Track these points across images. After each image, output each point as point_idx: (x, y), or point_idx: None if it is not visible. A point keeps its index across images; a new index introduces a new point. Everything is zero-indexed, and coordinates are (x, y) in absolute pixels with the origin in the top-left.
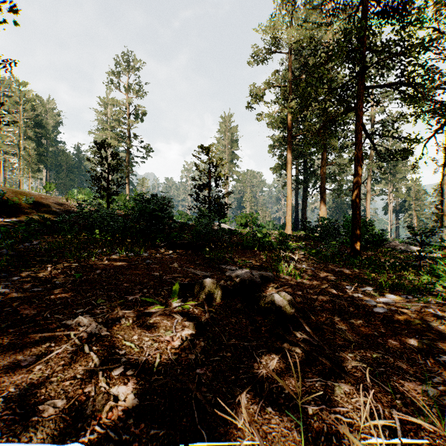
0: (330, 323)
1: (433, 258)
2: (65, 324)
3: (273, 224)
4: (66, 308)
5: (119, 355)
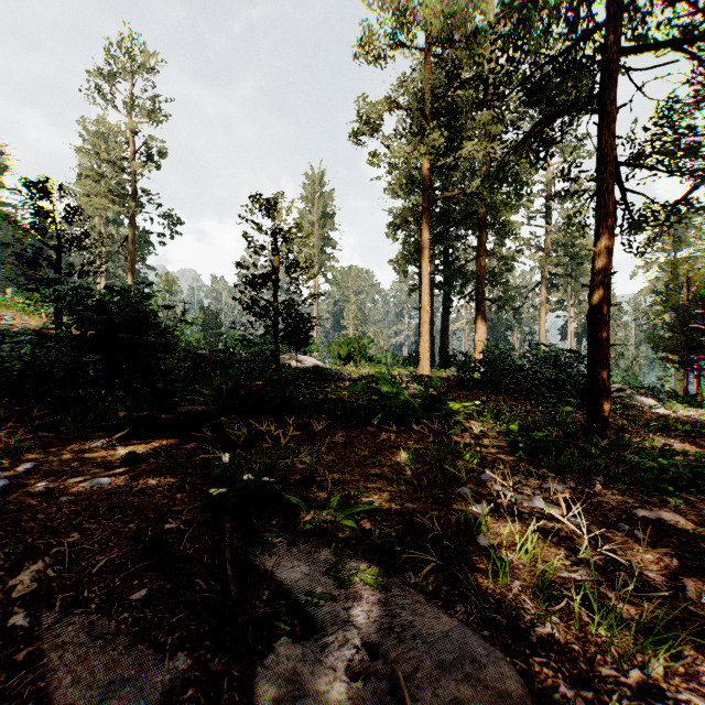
0: None
1: None
2: None
3: (393, 355)
4: None
5: None
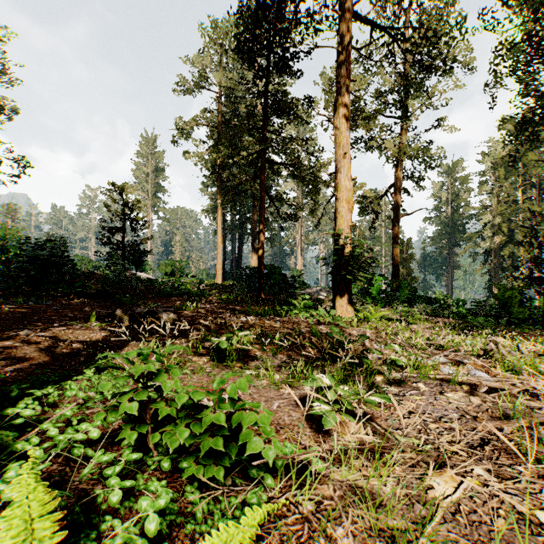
0: (197, 327)
1: (318, 298)
2: (16, 334)
3: (207, 273)
4: (5, 330)
5: (65, 339)
